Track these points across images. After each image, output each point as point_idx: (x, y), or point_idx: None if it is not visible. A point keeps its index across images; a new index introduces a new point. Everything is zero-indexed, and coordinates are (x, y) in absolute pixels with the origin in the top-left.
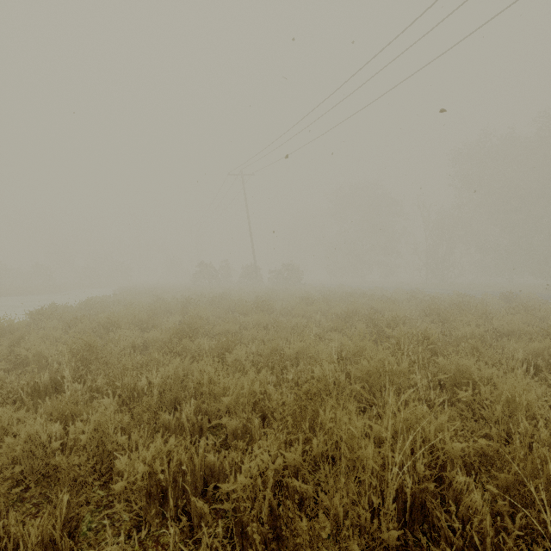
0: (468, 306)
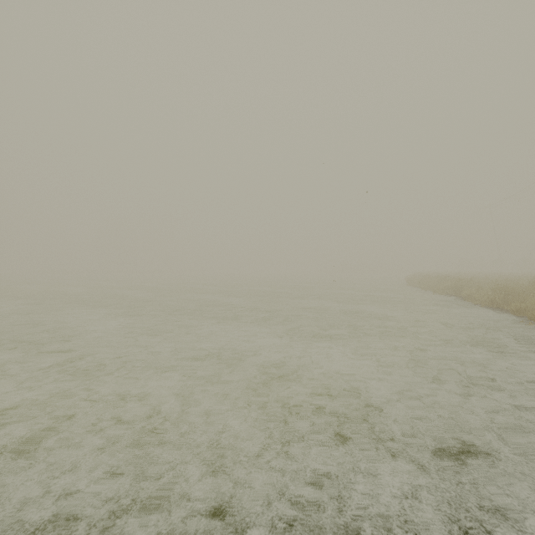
0: None
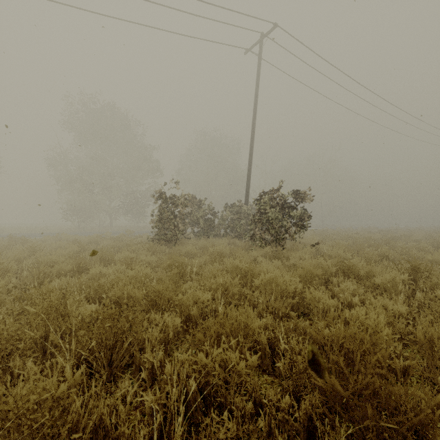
0: (422, 230)
